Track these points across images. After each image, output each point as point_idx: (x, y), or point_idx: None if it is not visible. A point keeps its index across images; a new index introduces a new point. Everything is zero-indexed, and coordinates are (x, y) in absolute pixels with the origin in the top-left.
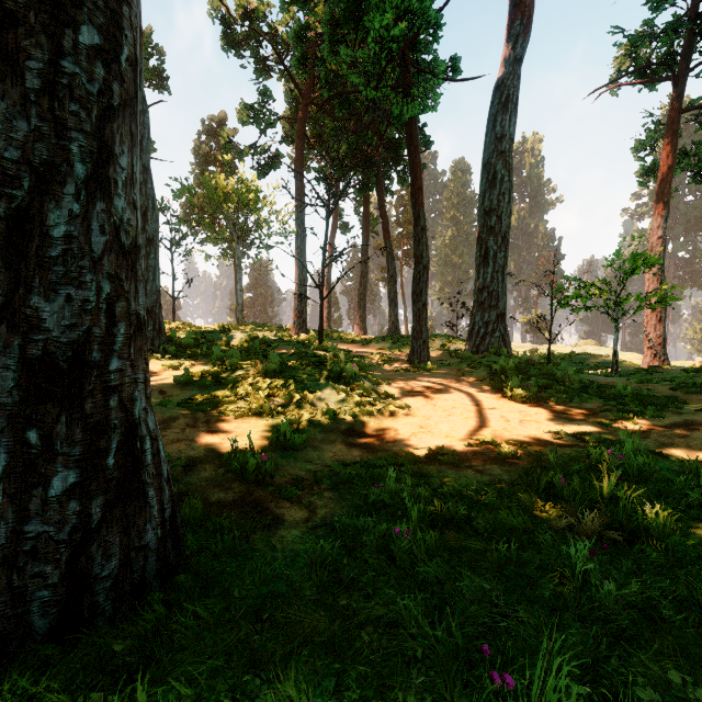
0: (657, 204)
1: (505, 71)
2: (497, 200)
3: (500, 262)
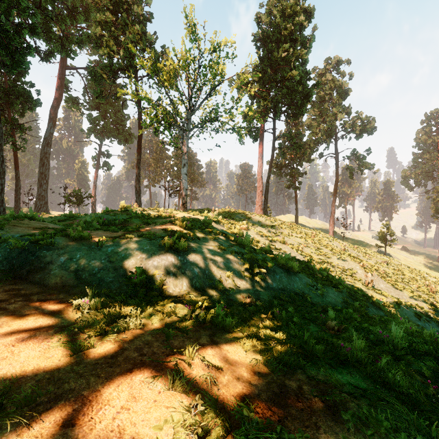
0: (95, 176)
1: (47, 135)
2: (45, 170)
3: (46, 188)
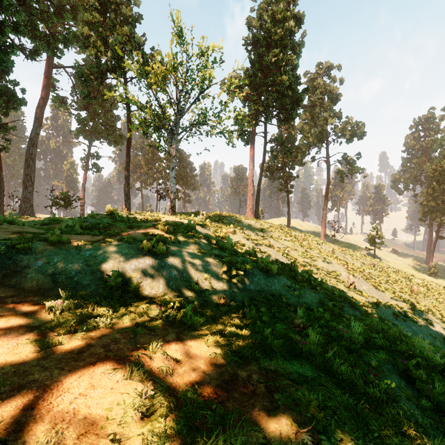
0: (84, 178)
1: (33, 135)
2: (30, 172)
3: (31, 190)
